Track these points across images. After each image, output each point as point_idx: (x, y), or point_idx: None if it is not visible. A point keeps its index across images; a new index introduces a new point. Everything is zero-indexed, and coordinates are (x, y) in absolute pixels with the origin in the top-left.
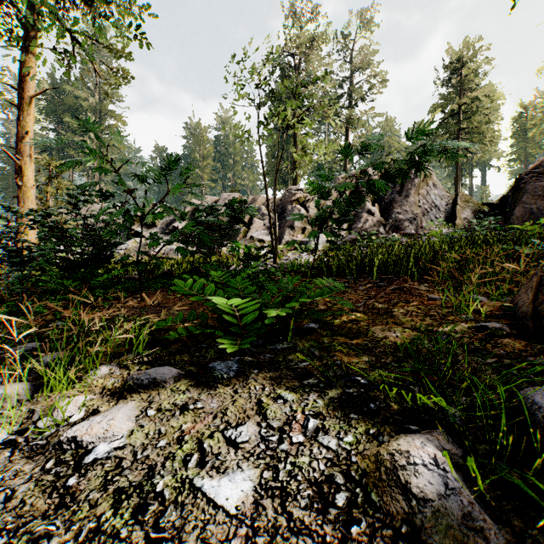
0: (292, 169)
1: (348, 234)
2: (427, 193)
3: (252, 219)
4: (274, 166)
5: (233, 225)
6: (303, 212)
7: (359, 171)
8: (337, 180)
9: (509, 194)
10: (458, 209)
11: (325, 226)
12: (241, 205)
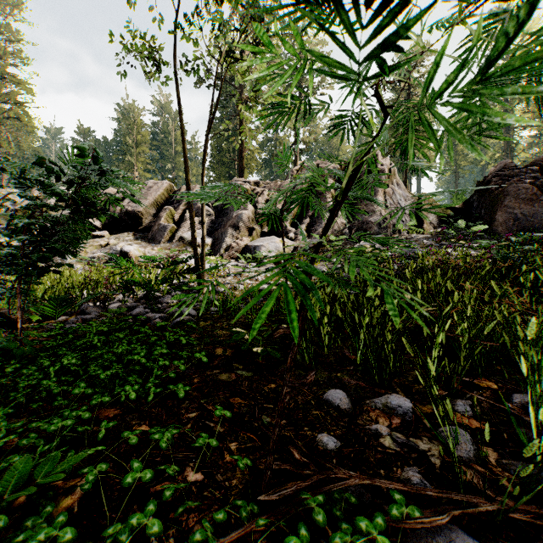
0: (239, 161)
1: (308, 237)
2: (393, 192)
3: (184, 215)
4: (219, 159)
5: (157, 222)
6: (251, 207)
7: (316, 163)
8: (291, 172)
9: (474, 198)
10: (424, 212)
11: (277, 227)
12: (172, 196)
